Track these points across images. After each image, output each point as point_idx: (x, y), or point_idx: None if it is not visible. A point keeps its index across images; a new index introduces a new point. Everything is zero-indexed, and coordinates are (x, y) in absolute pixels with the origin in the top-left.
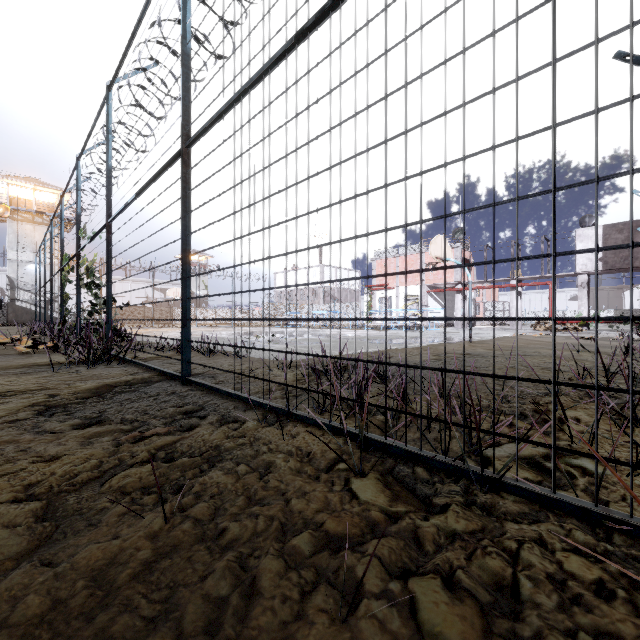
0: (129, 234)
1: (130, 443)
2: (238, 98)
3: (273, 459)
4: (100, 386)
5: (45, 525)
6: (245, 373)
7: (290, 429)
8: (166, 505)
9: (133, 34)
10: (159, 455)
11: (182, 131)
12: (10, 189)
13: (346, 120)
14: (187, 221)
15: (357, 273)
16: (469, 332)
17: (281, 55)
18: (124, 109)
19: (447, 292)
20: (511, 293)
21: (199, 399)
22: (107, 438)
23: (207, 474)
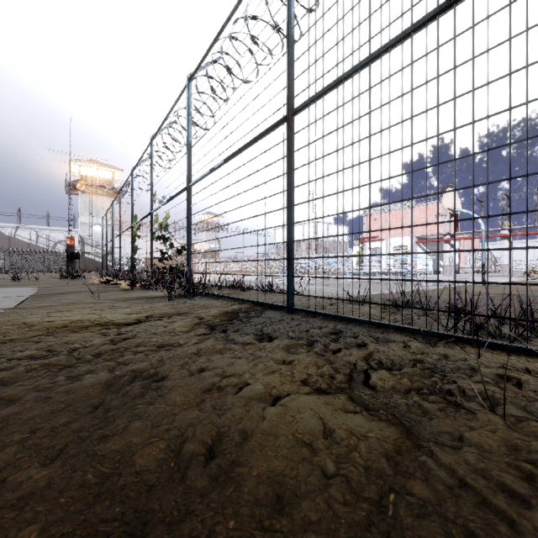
0: (215, 193)
1: (330, 354)
2: (365, 64)
3: (500, 372)
4: (225, 312)
5: (383, 413)
6: (325, 306)
7: (463, 349)
8: (474, 404)
9: (220, 31)
10: (372, 365)
11: (288, 101)
12: (81, 170)
13: (537, 62)
14: (291, 176)
15: (345, 228)
16: (482, 276)
17: (431, 17)
18: (199, 95)
19: (434, 242)
20: (501, 242)
21: (323, 324)
22: (303, 350)
23: (456, 381)
